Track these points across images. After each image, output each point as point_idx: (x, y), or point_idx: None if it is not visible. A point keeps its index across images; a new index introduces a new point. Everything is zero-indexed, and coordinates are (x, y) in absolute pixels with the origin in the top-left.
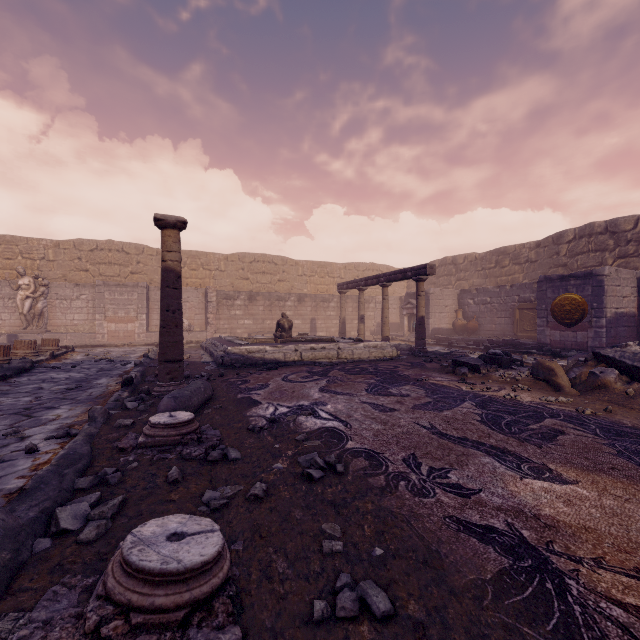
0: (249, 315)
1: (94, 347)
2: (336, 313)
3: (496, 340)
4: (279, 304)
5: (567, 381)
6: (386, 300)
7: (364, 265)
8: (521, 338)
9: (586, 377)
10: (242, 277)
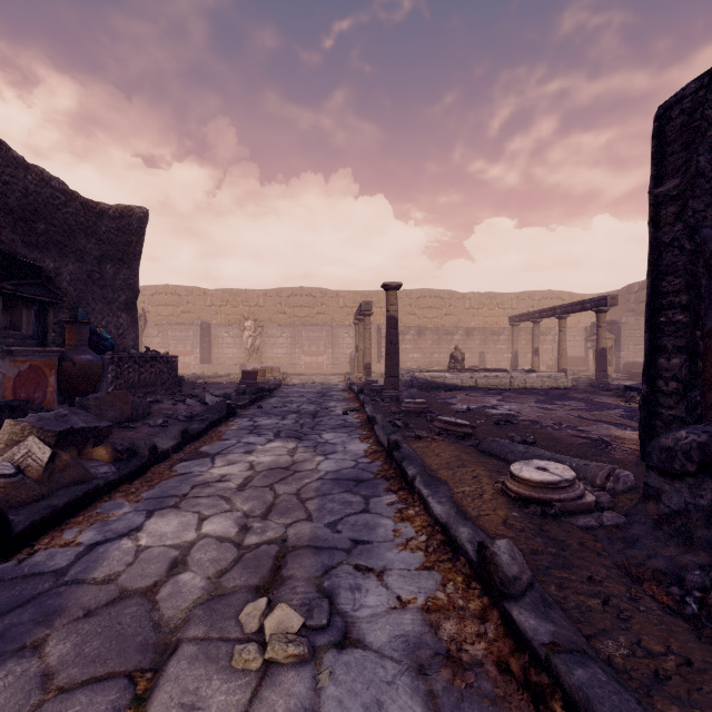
0: (418, 349)
1: (296, 375)
2: (507, 346)
3: None
4: (447, 338)
5: None
6: (563, 332)
7: (540, 293)
8: None
9: None
10: (409, 313)
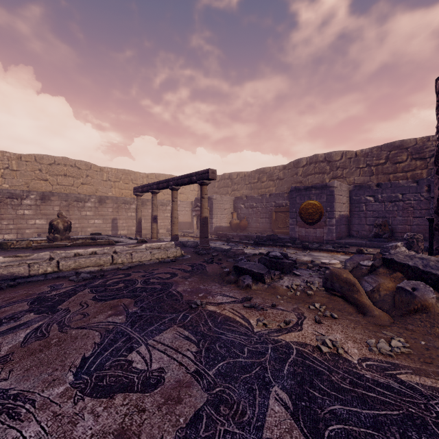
0: (41, 215)
1: None
2: None
3: (261, 235)
4: (78, 205)
5: (367, 296)
6: (175, 202)
7: (164, 176)
8: (277, 233)
9: (384, 290)
10: (39, 178)
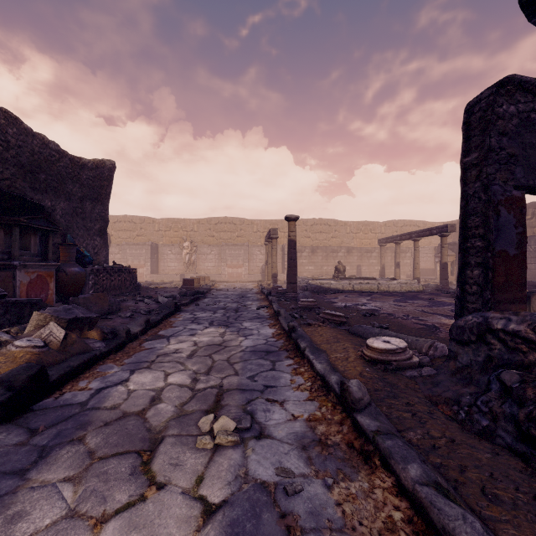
0: (312, 263)
1: (222, 282)
2: (377, 261)
3: None
4: (333, 255)
5: None
6: (417, 251)
7: (402, 222)
8: None
9: None
10: (305, 236)
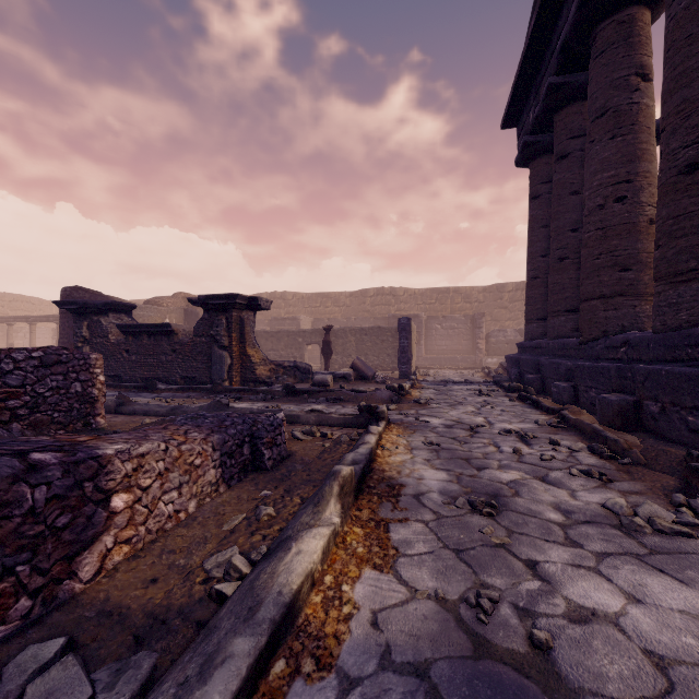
0: None
1: None
2: None
3: None
4: None
5: None
6: (34, 334)
7: (11, 296)
8: None
9: None
10: None
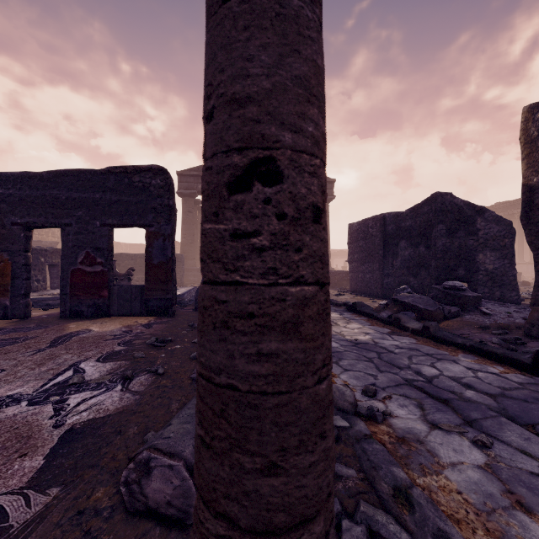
0: None
1: None
2: None
3: None
4: None
5: None
6: None
7: None
8: None
9: None
10: None
